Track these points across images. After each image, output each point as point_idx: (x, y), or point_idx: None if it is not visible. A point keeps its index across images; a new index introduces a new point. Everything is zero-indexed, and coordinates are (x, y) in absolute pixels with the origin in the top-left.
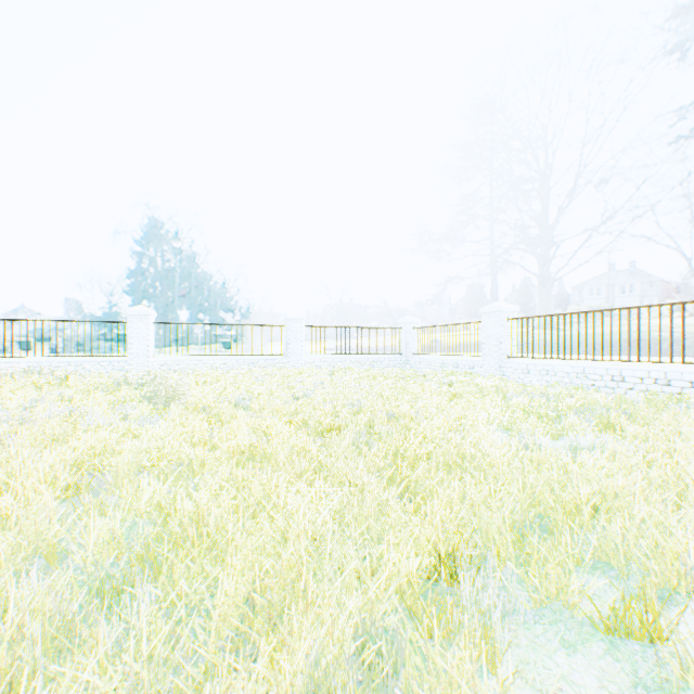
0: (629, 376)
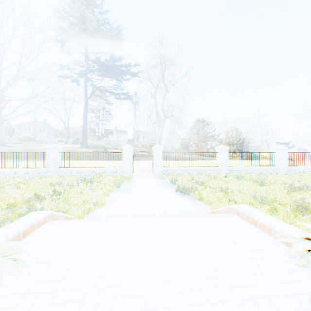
0: (30, 172)
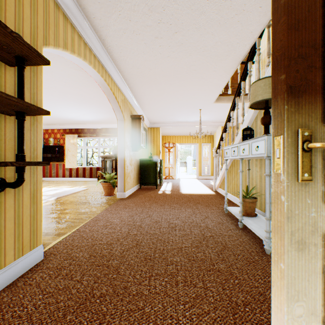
0: None
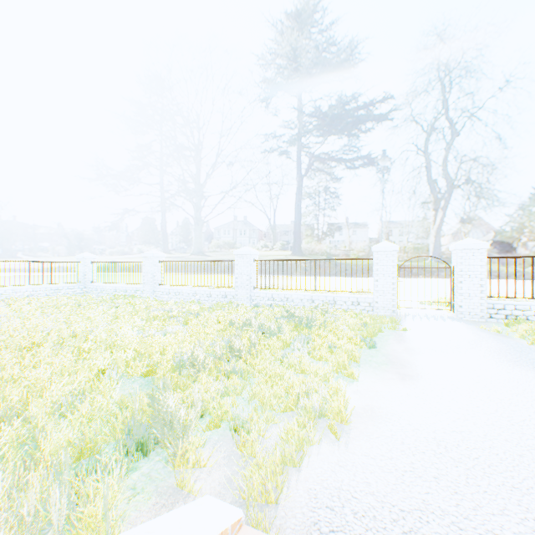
0: (214, 294)
